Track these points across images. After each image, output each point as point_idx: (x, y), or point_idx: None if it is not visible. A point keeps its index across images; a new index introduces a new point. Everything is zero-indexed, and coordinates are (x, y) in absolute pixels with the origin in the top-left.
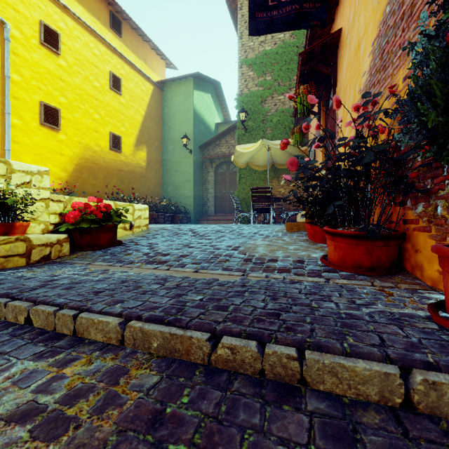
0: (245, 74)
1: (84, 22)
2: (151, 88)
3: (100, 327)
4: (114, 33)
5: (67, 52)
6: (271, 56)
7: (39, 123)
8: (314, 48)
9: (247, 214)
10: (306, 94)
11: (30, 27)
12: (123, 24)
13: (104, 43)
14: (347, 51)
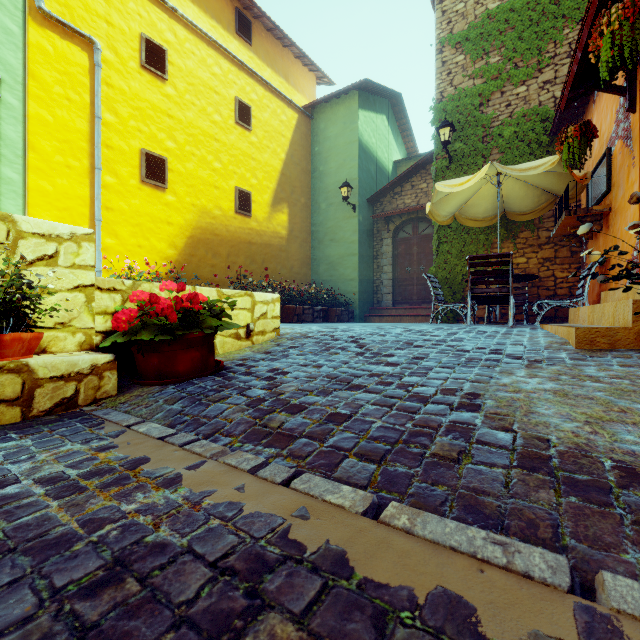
0: (449, 62)
1: (199, 28)
2: (295, 117)
3: None
4: (241, 40)
5: (177, 76)
6: (500, 18)
7: (139, 180)
8: None
9: (454, 306)
10: (632, 18)
11: (128, 45)
12: (254, 25)
13: (228, 56)
14: None
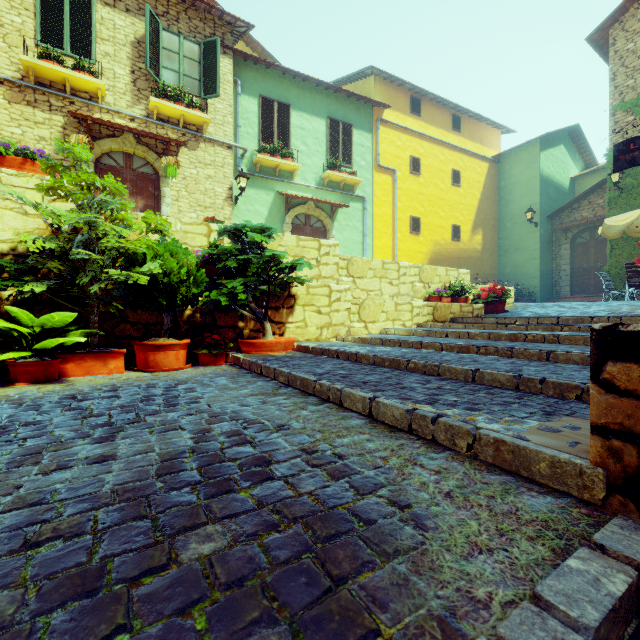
0: (621, 122)
1: (435, 138)
2: (487, 166)
3: (548, 320)
4: (454, 132)
5: (424, 170)
6: None
7: (409, 232)
8: None
9: (622, 292)
10: None
11: (405, 165)
12: (461, 118)
13: (447, 146)
14: None
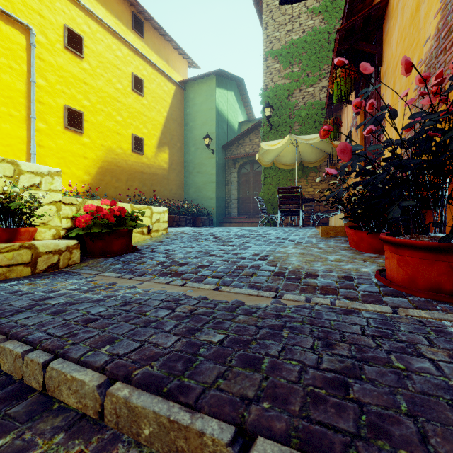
0: (271, 67)
1: (107, 24)
2: (173, 89)
3: (74, 388)
4: (136, 34)
5: (90, 56)
6: (299, 45)
7: (63, 126)
8: (355, 23)
9: (272, 216)
10: (345, 77)
11: (55, 32)
12: (145, 24)
13: (127, 44)
14: (398, 20)
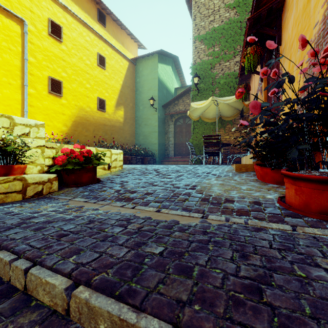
0: (198, 48)
1: (79, 17)
2: (127, 64)
3: (47, 289)
4: (100, 24)
5: (67, 40)
6: (219, 31)
7: (48, 91)
8: (261, 13)
9: (199, 156)
10: (253, 53)
11: (41, 23)
12: (106, 17)
13: (93, 32)
14: (294, 10)
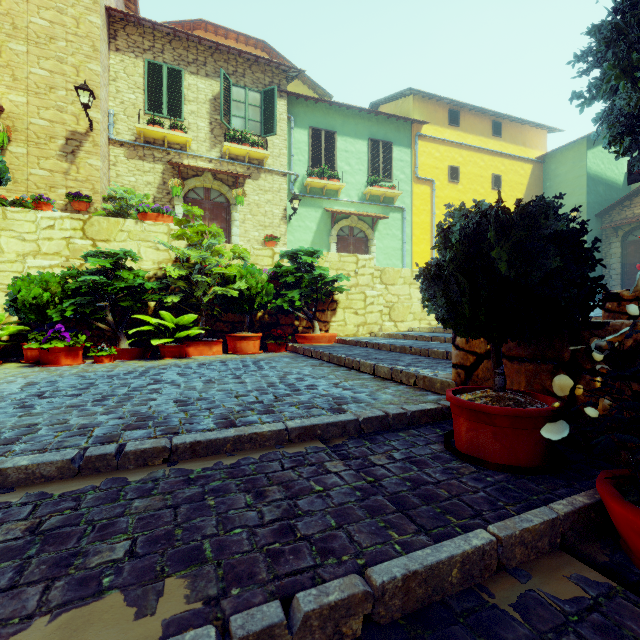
0: None
1: (474, 146)
2: (530, 168)
3: None
4: (494, 138)
5: (462, 178)
6: None
7: None
8: None
9: None
10: None
11: (443, 174)
12: (502, 123)
13: (487, 152)
14: None
